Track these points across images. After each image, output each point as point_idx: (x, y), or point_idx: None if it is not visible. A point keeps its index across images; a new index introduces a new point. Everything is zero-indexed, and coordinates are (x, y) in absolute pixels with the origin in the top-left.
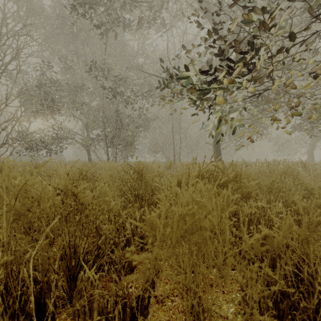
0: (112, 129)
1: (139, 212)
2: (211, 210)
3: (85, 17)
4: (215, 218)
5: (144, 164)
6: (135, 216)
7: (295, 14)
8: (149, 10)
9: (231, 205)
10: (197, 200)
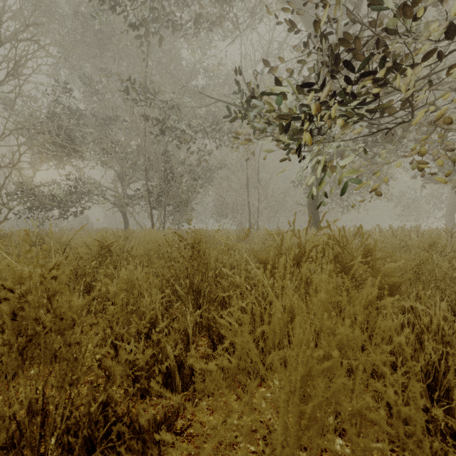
0: (158, 182)
1: (192, 317)
2: (380, 363)
3: (115, 11)
4: (421, 412)
5: (205, 233)
6: (185, 325)
7: (436, 3)
8: (212, 6)
9: (429, 344)
10: (331, 328)
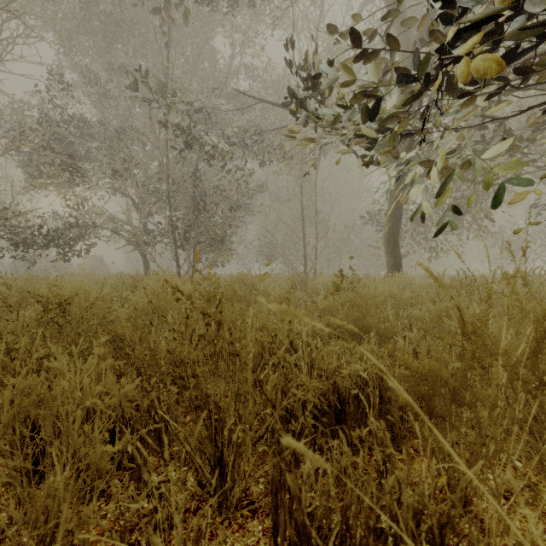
0: (186, 212)
1: None
2: None
3: None
4: None
5: (246, 279)
6: None
7: None
8: None
9: None
10: None
